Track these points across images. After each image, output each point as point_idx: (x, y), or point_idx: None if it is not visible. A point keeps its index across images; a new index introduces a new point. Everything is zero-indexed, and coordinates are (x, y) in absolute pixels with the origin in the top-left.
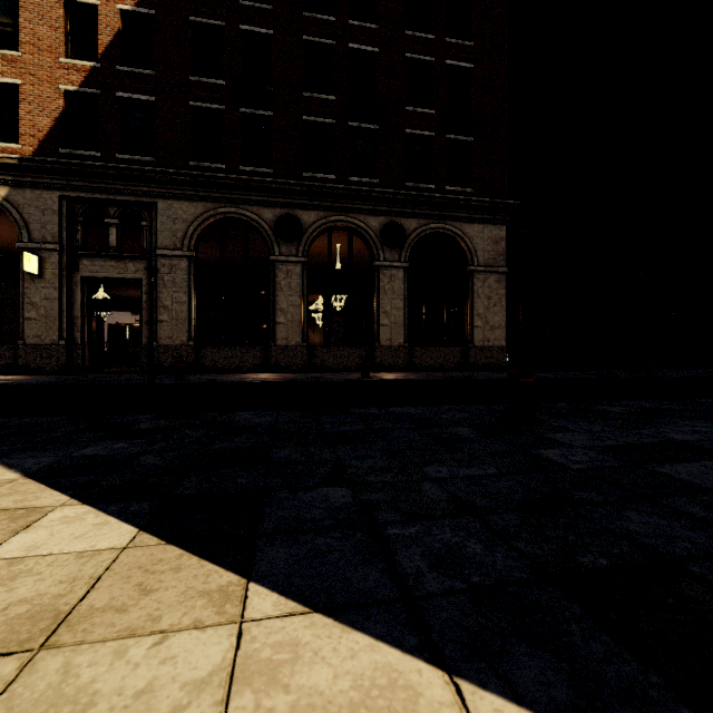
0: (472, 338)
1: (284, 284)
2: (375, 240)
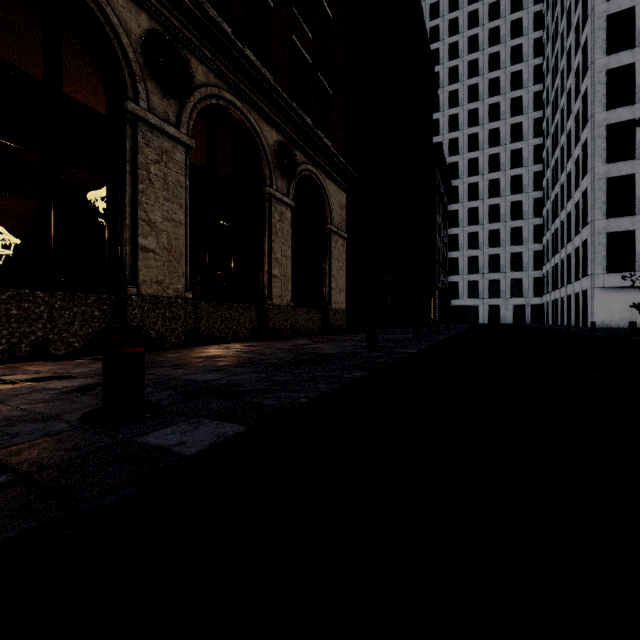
0: (330, 299)
1: (155, 173)
2: (269, 157)
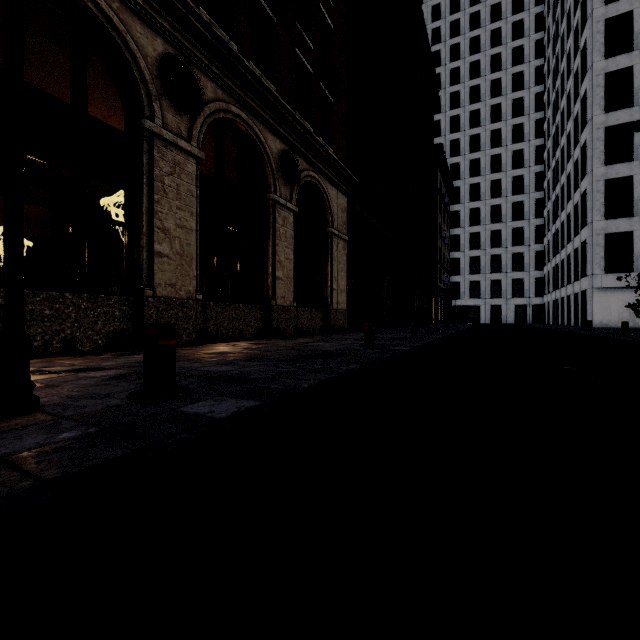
0: (331, 300)
1: (169, 184)
2: (274, 165)
